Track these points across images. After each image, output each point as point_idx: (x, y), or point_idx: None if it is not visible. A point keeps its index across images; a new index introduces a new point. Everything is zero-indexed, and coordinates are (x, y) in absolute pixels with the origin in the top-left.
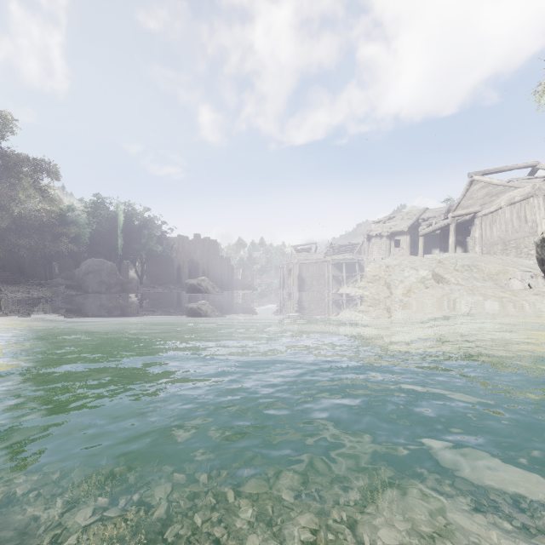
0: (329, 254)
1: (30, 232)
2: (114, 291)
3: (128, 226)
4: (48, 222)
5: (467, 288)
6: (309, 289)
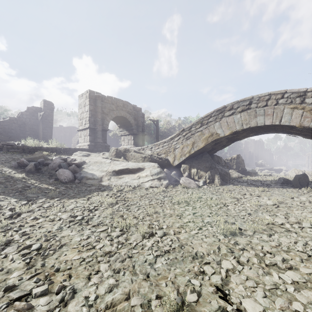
0: None
1: None
2: None
3: None
4: None
5: None
6: None
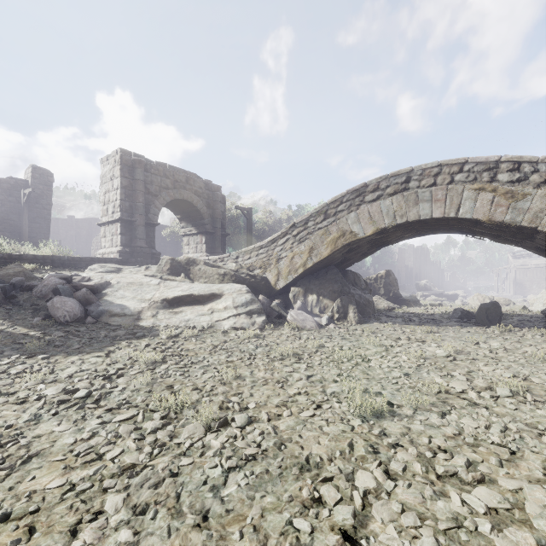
0: None
1: None
2: None
3: None
4: None
5: None
6: (527, 291)
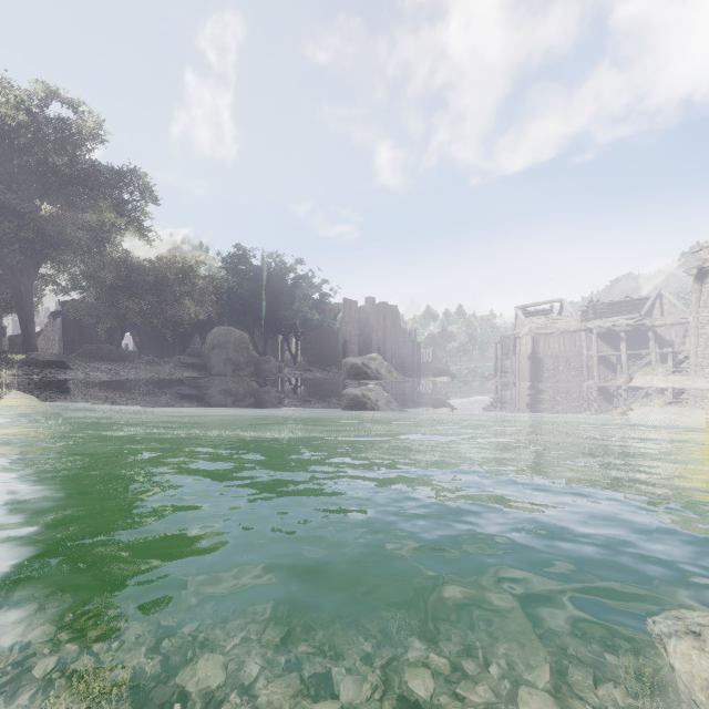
0: (585, 318)
1: (142, 290)
2: (244, 374)
3: (274, 285)
4: (164, 276)
5: None
6: (551, 377)
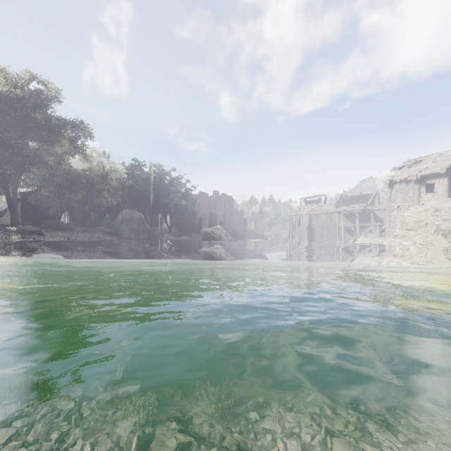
0: (338, 205)
1: (79, 188)
2: (142, 238)
3: (157, 184)
4: (92, 179)
5: None
6: (319, 239)
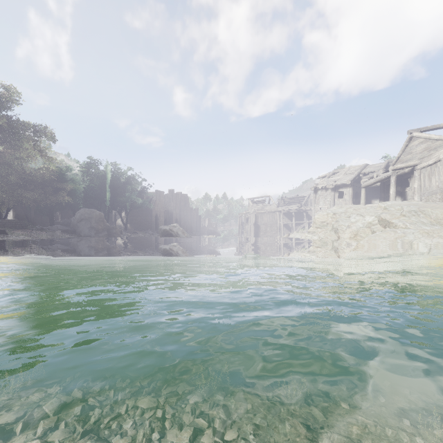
0: (280, 205)
1: (34, 186)
2: (101, 235)
3: (114, 183)
4: (49, 179)
5: (422, 231)
6: (263, 234)
